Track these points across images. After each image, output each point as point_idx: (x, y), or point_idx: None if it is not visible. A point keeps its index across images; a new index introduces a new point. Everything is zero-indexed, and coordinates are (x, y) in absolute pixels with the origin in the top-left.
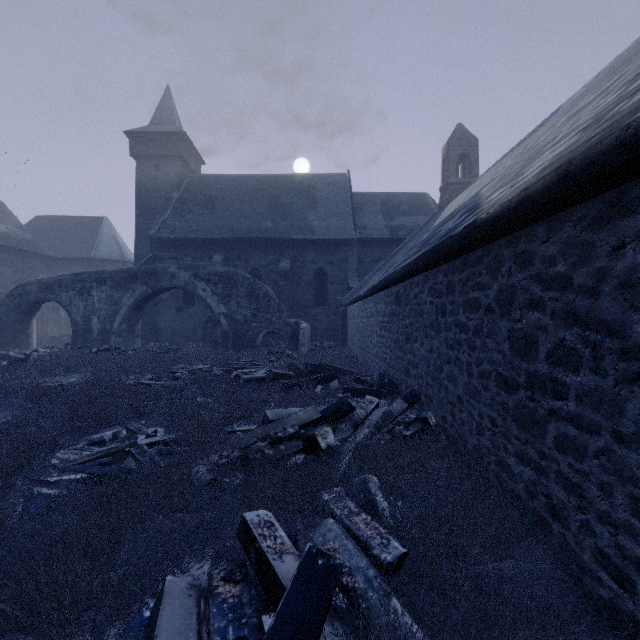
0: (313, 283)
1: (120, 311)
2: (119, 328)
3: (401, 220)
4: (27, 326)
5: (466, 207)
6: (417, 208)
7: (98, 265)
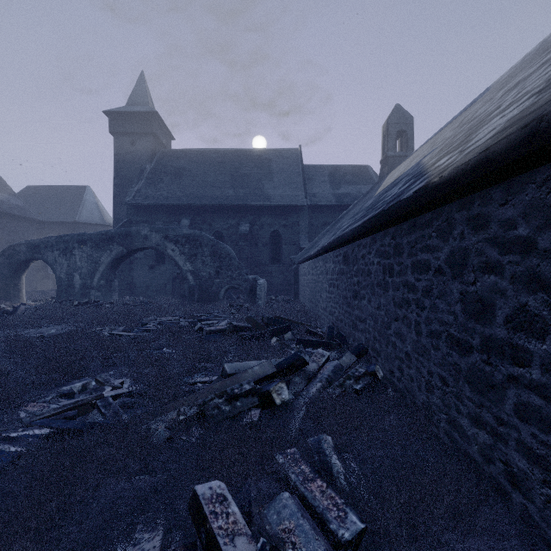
0: (269, 244)
1: (99, 269)
2: (98, 284)
3: (346, 189)
4: (17, 282)
5: (409, 175)
6: (360, 178)
7: (81, 228)
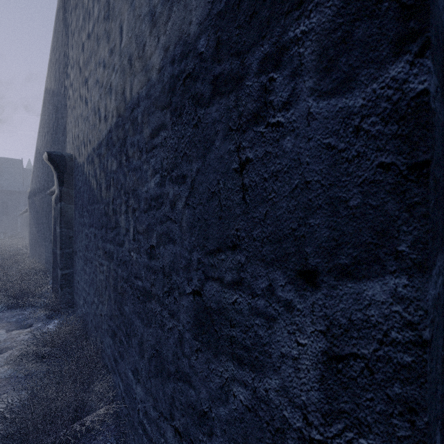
0: (1, 207)
1: None
2: None
3: None
4: None
5: None
6: None
7: None
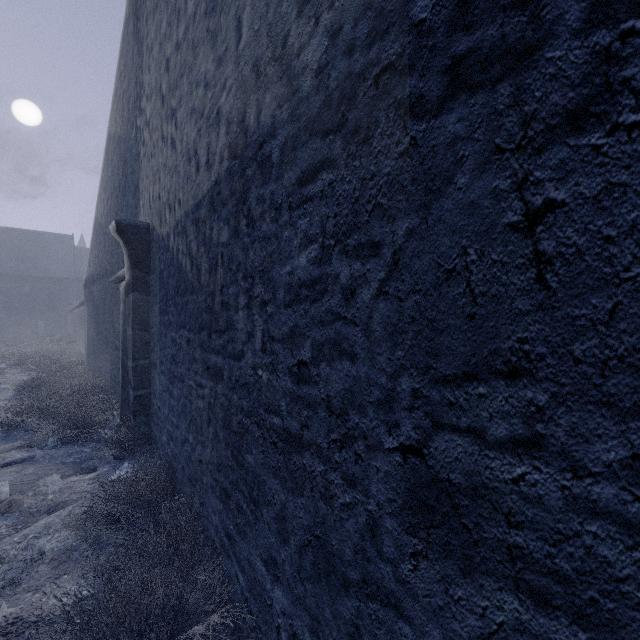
0: (46, 300)
1: None
2: None
3: None
4: None
5: None
6: None
7: None
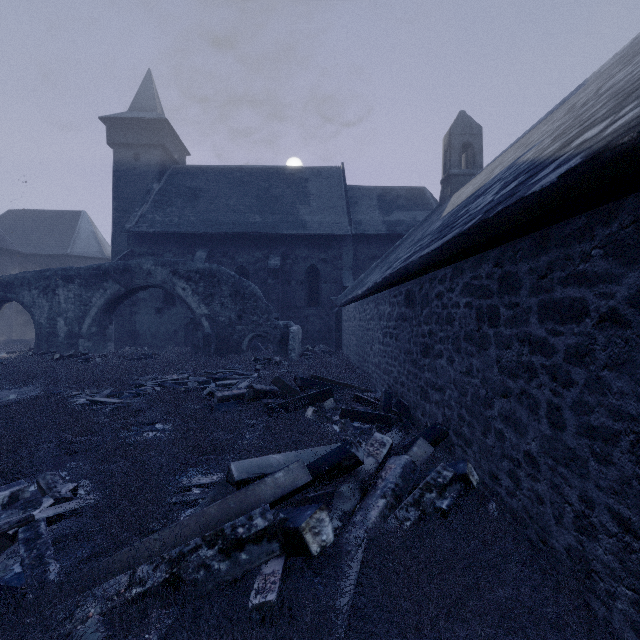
0: (305, 282)
1: (90, 312)
2: (88, 331)
3: (399, 215)
4: None
5: (505, 178)
6: (415, 203)
7: (75, 262)
